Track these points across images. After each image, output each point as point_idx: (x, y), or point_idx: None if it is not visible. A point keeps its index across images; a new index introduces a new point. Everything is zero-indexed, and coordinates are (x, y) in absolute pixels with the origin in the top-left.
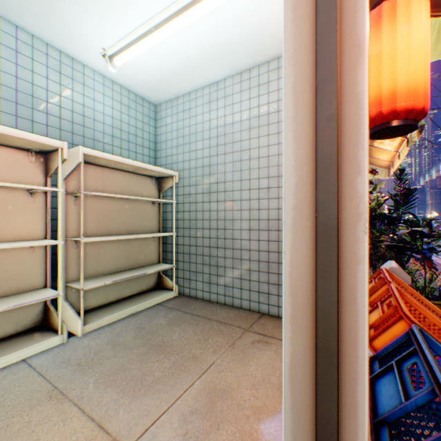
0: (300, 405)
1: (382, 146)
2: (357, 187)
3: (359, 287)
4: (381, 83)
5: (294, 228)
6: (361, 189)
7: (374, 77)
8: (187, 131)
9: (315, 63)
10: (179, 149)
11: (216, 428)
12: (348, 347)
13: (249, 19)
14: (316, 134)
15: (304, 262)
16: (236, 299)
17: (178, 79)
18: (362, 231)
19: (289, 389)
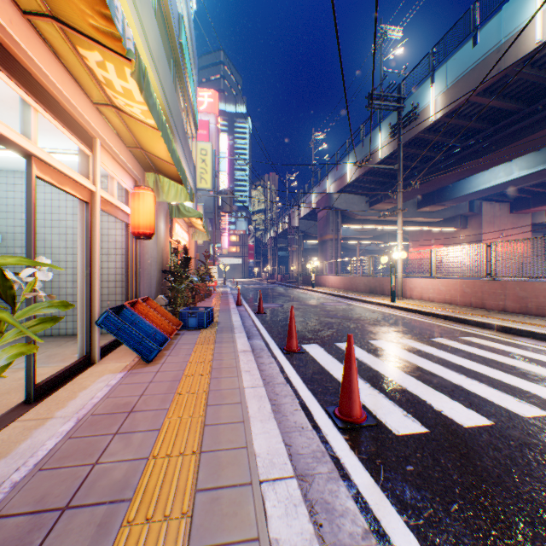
0: (84, 321)
1: (194, 221)
2: (96, 269)
3: (97, 290)
4: (136, 220)
5: (82, 278)
6: (97, 269)
7: (134, 217)
8: (13, 202)
9: (86, 241)
10: (2, 215)
11: (54, 359)
12: (94, 303)
13: (72, 161)
14: (86, 257)
15: (84, 286)
16: (63, 330)
17: (5, 164)
18: (97, 278)
19: (80, 318)
